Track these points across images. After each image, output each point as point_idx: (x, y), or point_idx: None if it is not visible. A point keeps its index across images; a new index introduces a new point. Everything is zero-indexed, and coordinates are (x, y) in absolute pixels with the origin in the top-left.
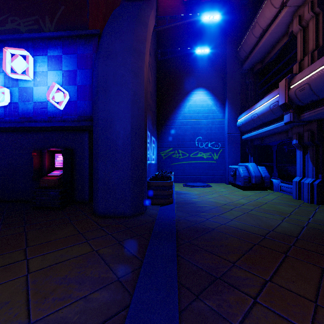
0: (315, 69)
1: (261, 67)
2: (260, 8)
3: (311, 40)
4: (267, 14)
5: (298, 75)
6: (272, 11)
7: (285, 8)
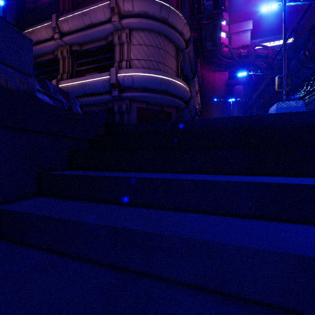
0: (70, 82)
1: (34, 62)
2: (38, 25)
3: (67, 67)
4: (43, 34)
5: (62, 81)
6: (46, 35)
7: (55, 41)
